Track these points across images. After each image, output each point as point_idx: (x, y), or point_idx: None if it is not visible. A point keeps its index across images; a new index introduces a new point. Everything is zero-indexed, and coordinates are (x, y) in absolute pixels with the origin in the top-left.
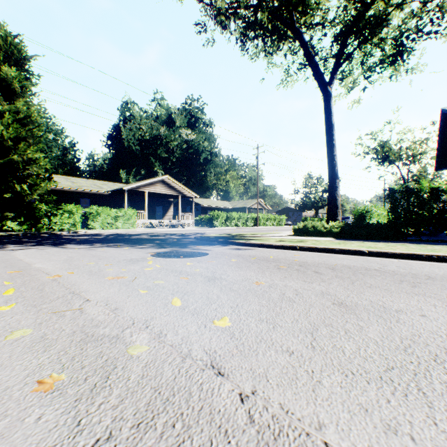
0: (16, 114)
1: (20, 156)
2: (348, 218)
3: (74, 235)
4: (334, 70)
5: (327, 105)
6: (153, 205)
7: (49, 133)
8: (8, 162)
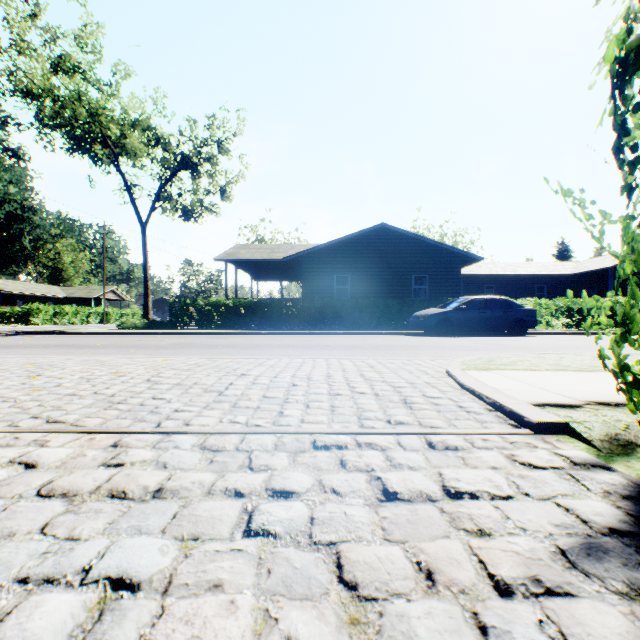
0: None
1: None
2: None
3: None
4: (150, 213)
5: (144, 237)
6: None
7: None
8: None
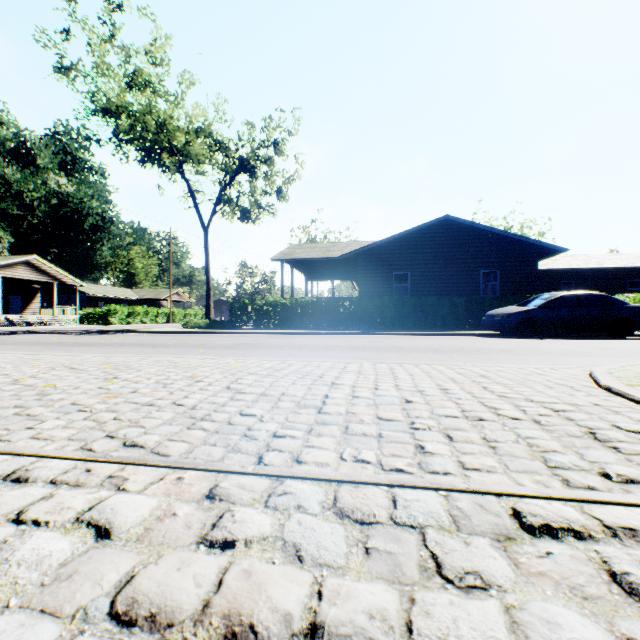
0: None
1: None
2: None
3: None
4: (212, 216)
5: (206, 240)
6: (5, 294)
7: None
8: None
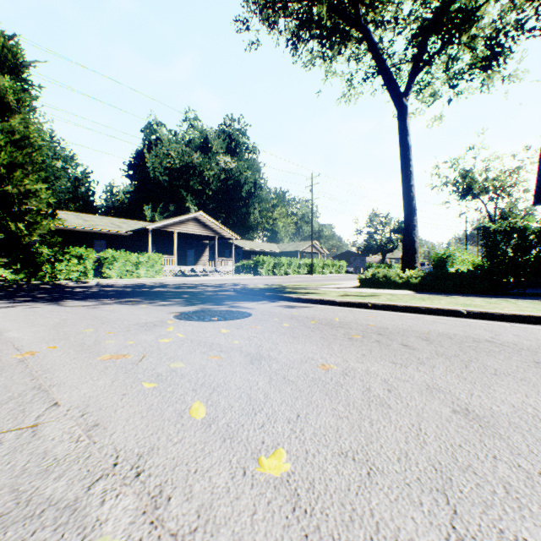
0: (11, 134)
1: (16, 187)
2: (424, 264)
3: (82, 287)
4: (411, 77)
5: (403, 121)
6: (184, 249)
7: (57, 160)
8: (1, 194)
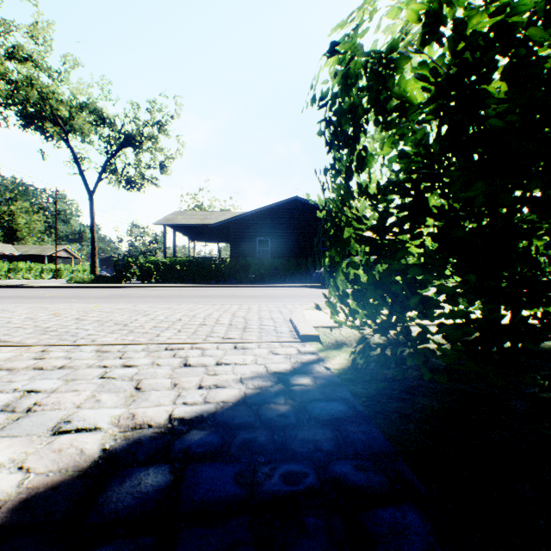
0: None
1: None
2: None
3: None
4: (97, 183)
5: (91, 204)
6: None
7: None
8: None
